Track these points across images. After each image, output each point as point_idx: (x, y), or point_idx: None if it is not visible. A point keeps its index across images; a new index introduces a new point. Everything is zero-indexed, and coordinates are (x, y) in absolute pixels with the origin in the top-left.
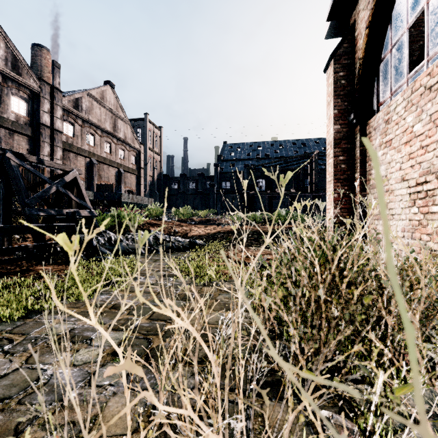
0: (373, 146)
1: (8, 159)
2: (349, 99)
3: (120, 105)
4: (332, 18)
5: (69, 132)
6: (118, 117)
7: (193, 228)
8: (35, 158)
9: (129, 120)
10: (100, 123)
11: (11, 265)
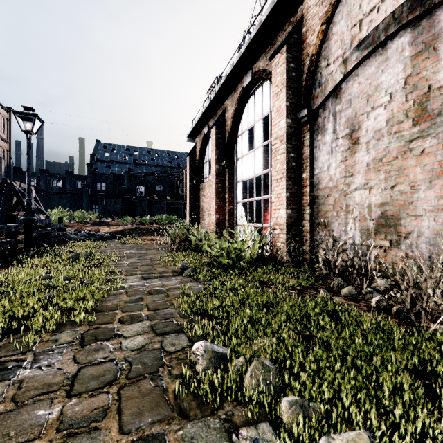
0: (201, 194)
1: (13, 186)
2: (194, 173)
3: None
4: (189, 138)
5: None
6: None
7: (99, 228)
8: (18, 183)
9: None
10: None
11: None
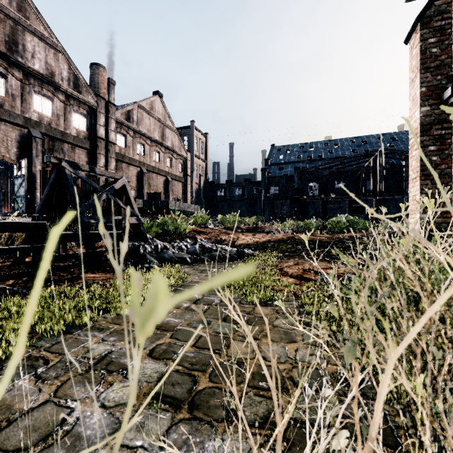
0: None
1: (63, 168)
2: (443, 71)
3: (168, 114)
4: None
5: (122, 143)
6: (166, 126)
7: (240, 236)
8: (87, 167)
9: (176, 128)
10: (149, 133)
11: (64, 272)
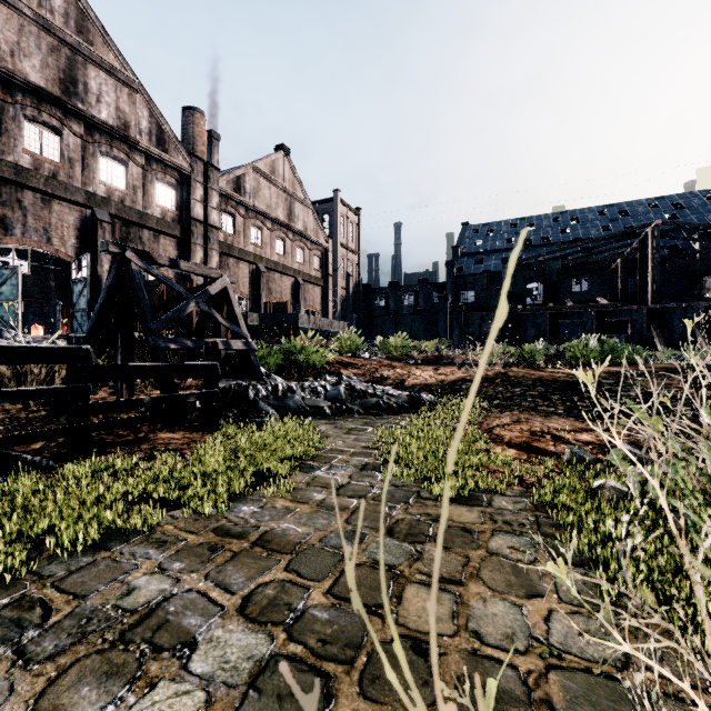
0: None
1: (128, 262)
2: None
3: (298, 180)
4: None
5: (228, 227)
6: (295, 198)
7: (413, 371)
8: (167, 259)
9: (310, 202)
10: (269, 210)
11: (125, 429)
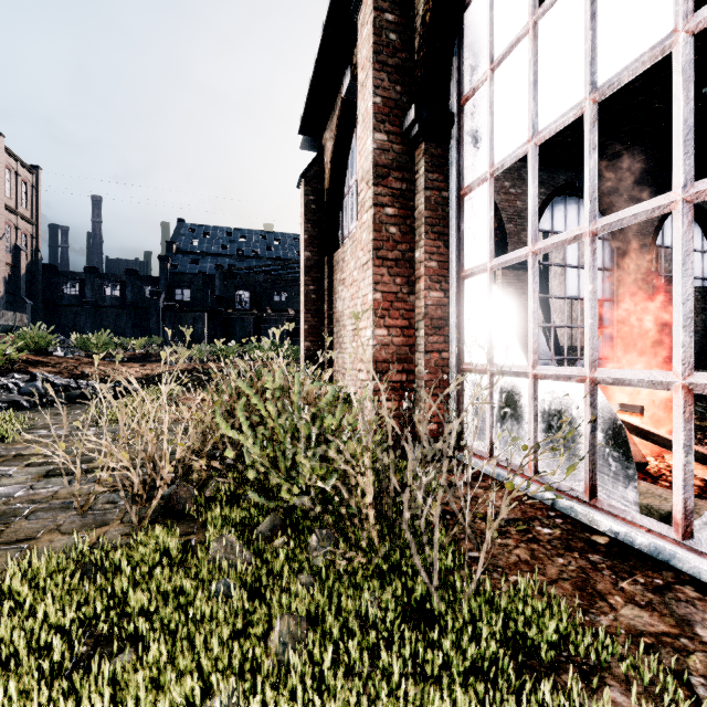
0: (337, 280)
1: None
2: (319, 226)
3: None
4: (304, 134)
5: None
6: None
7: (119, 367)
8: None
9: None
10: None
11: None
